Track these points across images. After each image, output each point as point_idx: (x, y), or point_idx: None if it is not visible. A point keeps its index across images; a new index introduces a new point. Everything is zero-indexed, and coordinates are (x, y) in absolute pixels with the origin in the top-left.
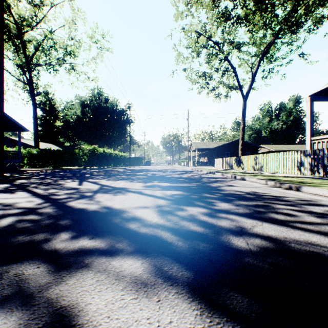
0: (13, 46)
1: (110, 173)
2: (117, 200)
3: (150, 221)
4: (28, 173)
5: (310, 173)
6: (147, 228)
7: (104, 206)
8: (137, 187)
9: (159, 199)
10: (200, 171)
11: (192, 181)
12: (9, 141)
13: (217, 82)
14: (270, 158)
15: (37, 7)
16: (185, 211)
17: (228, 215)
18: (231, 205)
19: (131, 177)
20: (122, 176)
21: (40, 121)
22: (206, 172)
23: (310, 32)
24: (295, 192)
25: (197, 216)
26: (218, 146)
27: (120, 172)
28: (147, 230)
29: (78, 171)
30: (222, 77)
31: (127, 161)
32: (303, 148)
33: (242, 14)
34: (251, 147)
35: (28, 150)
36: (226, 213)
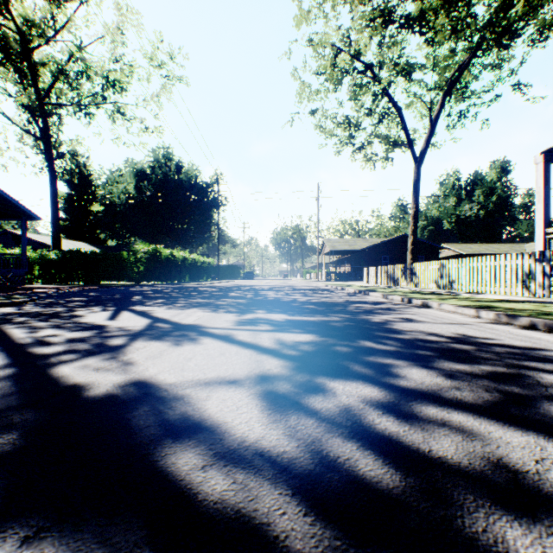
0: (15, 73)
1: (179, 293)
2: (172, 360)
3: (242, 439)
4: (30, 294)
5: (549, 294)
6: (230, 472)
7: (136, 378)
8: (224, 323)
9: (267, 355)
10: (340, 289)
11: (331, 309)
12: (10, 238)
13: (369, 135)
14: (468, 266)
15: (55, 3)
16: (331, 396)
17: (446, 412)
18: (435, 374)
19: (217, 301)
20: (200, 300)
21: (65, 203)
22: (353, 291)
23: (533, 45)
24: (552, 337)
25: (364, 414)
26: (369, 246)
27: (198, 292)
28: (229, 484)
29: (124, 289)
30: (379, 124)
31: (214, 272)
32: (514, 250)
33: (415, 11)
34: (427, 247)
35: (41, 253)
36: (437, 405)
